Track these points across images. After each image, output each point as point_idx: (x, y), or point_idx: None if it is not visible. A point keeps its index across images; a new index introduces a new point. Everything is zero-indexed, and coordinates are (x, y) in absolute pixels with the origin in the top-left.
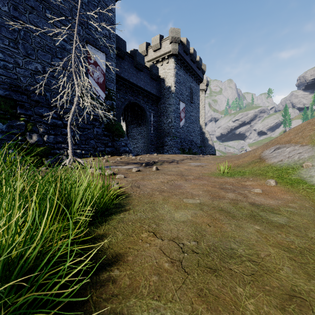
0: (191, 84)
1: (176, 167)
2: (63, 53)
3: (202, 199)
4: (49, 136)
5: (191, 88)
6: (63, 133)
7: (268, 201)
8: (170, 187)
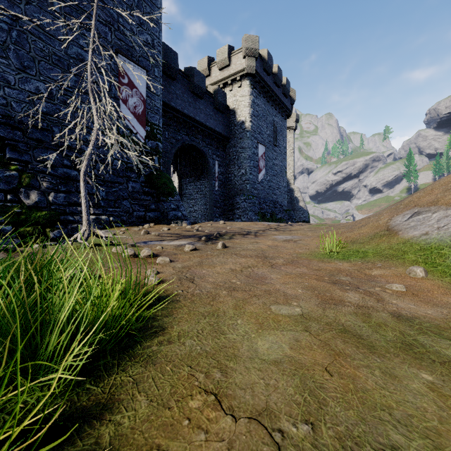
0: (274, 119)
1: (255, 243)
2: (81, 67)
3: (305, 306)
4: (58, 194)
5: (275, 125)
6: (79, 189)
7: (423, 309)
8: (246, 280)
